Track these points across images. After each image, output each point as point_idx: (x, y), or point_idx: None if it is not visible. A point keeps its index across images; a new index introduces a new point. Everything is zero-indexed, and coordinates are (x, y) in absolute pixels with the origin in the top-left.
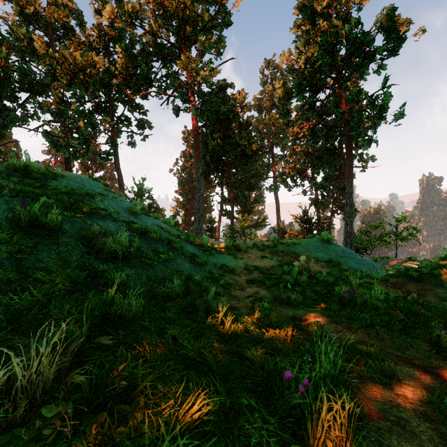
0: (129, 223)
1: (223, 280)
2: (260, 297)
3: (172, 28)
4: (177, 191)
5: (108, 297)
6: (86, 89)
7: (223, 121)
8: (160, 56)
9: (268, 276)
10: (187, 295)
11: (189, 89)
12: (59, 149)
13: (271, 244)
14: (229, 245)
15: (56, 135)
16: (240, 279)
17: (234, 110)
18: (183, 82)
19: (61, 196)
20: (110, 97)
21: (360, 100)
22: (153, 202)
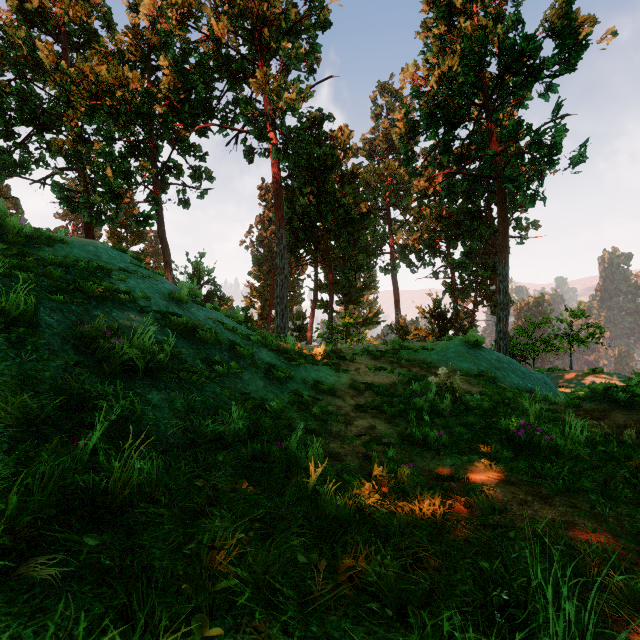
0: (166, 314)
1: (318, 406)
2: (378, 436)
3: (243, 32)
4: (251, 272)
5: (85, 454)
6: (115, 121)
7: (317, 169)
8: (226, 72)
9: (388, 400)
10: (255, 436)
11: (268, 122)
12: (76, 210)
13: (390, 349)
14: (326, 351)
15: (71, 190)
16: (344, 403)
17: (333, 154)
18: (258, 109)
19: (52, 270)
20: (151, 133)
21: (520, 137)
22: (215, 289)
